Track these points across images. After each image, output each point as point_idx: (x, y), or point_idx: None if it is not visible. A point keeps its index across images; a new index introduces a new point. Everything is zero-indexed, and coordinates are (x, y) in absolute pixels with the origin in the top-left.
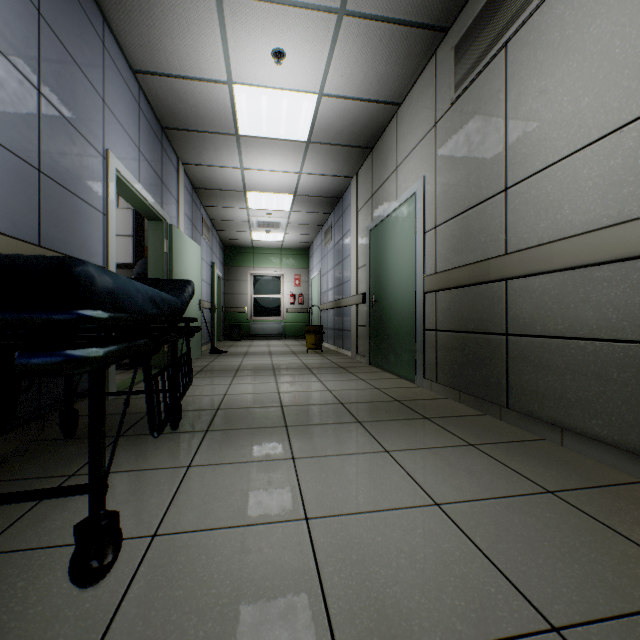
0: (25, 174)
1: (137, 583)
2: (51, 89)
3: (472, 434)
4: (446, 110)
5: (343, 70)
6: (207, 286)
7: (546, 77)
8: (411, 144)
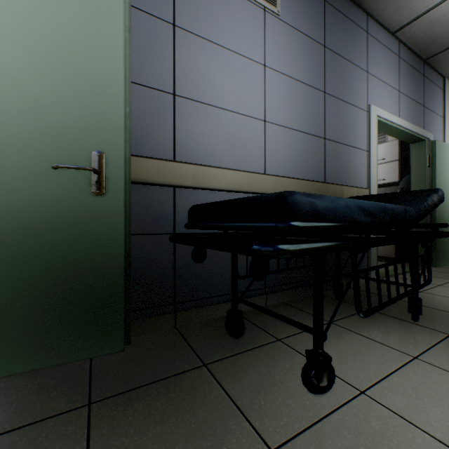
0: (317, 144)
1: (337, 414)
2: (331, 87)
3: None
4: None
5: None
6: None
7: None
8: None
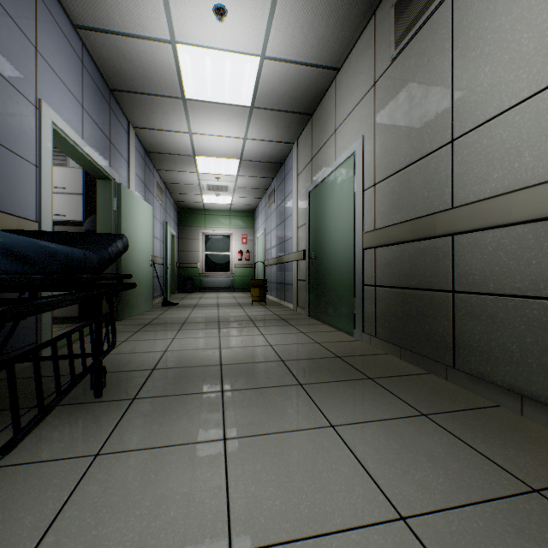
0: None
1: None
2: None
3: (421, 399)
4: (386, 68)
5: (284, 31)
6: (161, 243)
7: (501, 16)
8: (350, 106)
